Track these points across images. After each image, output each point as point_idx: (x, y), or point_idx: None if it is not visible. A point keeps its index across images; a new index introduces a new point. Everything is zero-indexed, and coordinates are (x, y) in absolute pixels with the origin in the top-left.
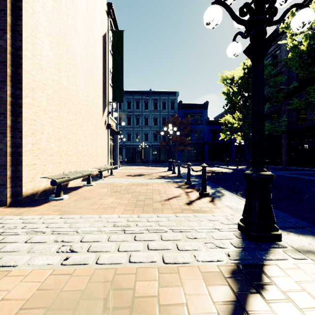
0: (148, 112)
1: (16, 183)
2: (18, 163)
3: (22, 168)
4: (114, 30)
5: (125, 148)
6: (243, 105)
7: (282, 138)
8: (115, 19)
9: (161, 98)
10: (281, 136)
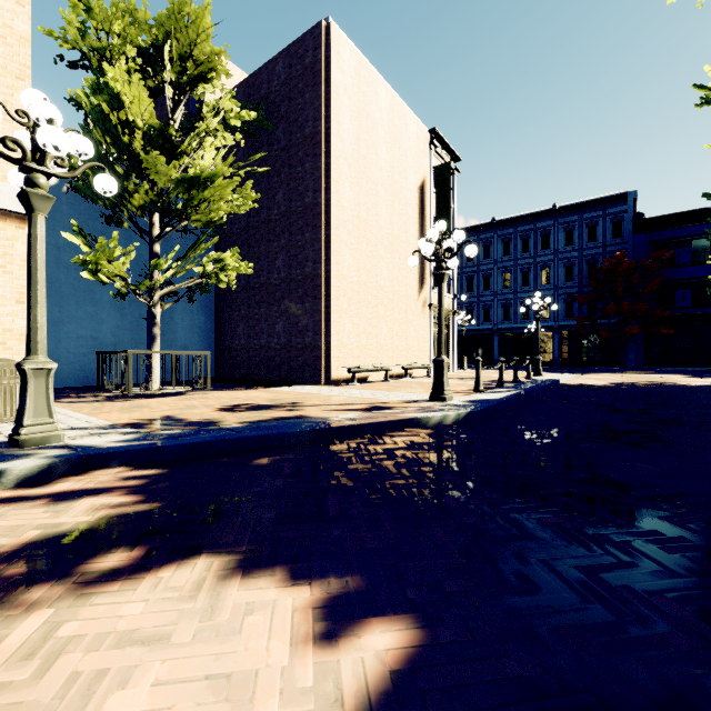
0: (550, 255)
1: (327, 370)
2: (328, 355)
3: (331, 359)
4: (438, 166)
5: (497, 336)
6: None
7: None
8: (444, 141)
9: (583, 218)
10: None
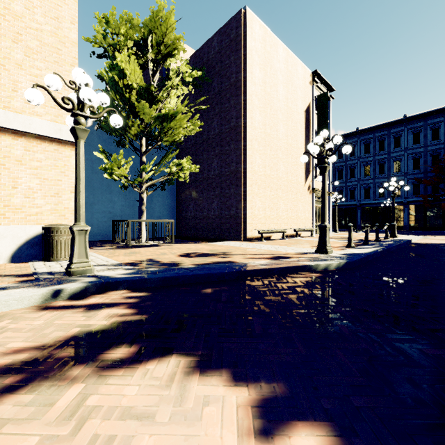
0: (400, 151)
1: (245, 232)
2: (245, 222)
3: (247, 224)
4: (319, 95)
5: (360, 209)
6: None
7: None
8: (323, 79)
9: (427, 123)
10: None
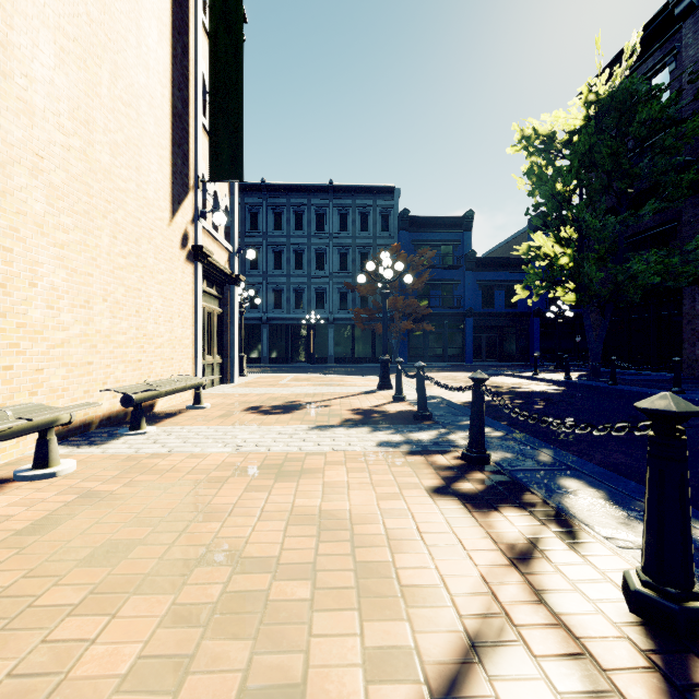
0: (325, 238)
1: None
2: None
3: None
4: None
5: (267, 328)
6: (585, 205)
7: (684, 296)
8: None
9: (356, 204)
10: (679, 291)
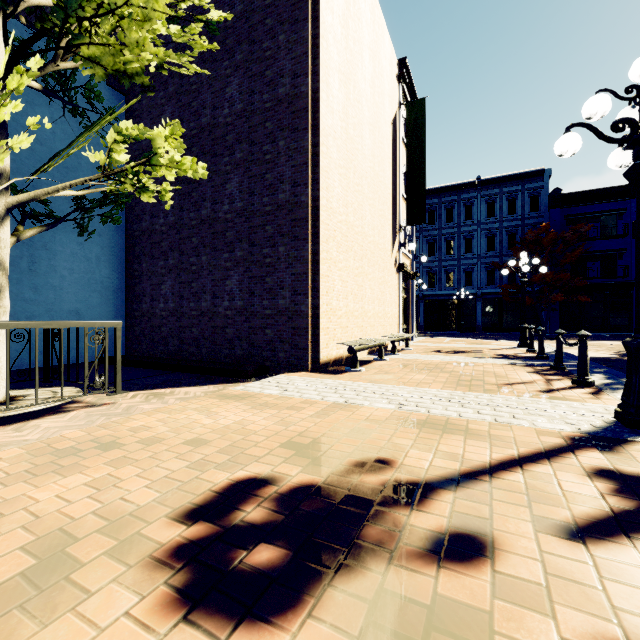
0: (473, 225)
1: (314, 348)
2: (316, 326)
3: (320, 331)
4: (409, 103)
5: (423, 303)
6: None
7: None
8: (410, 79)
9: (503, 191)
10: None
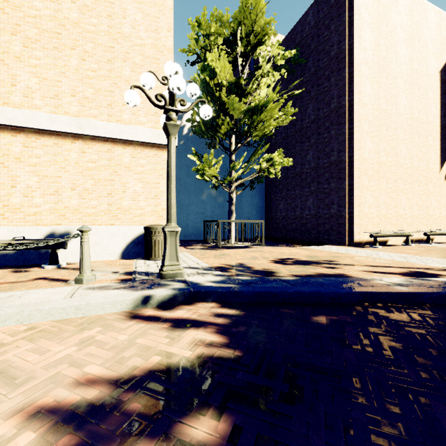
0: None
1: (350, 234)
2: (351, 223)
3: (353, 225)
4: None
5: None
6: None
7: None
8: None
9: None
10: None
